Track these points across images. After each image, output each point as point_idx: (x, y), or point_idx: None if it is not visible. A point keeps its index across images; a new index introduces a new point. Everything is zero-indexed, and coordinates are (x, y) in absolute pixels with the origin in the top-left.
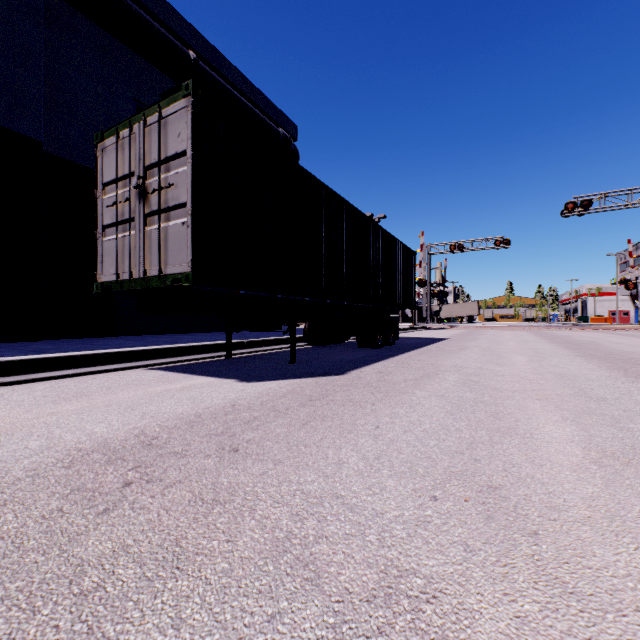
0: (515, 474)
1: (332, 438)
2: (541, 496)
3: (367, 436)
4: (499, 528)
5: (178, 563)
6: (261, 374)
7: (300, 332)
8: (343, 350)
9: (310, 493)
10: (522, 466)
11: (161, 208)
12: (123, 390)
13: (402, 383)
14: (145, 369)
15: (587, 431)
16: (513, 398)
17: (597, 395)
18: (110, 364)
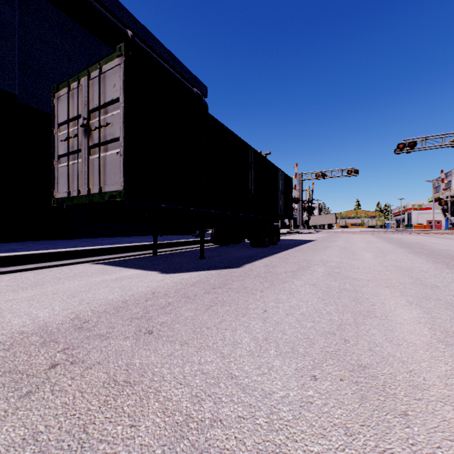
0: (379, 353)
1: (229, 321)
2: (404, 375)
3: (257, 319)
4: (373, 409)
5: (81, 453)
6: (178, 267)
7: (209, 235)
8: (240, 249)
9: (209, 373)
10: (384, 346)
11: (101, 142)
12: (70, 280)
13: (283, 274)
14: (91, 263)
15: (429, 313)
16: (368, 286)
17: (430, 283)
18: (64, 260)
